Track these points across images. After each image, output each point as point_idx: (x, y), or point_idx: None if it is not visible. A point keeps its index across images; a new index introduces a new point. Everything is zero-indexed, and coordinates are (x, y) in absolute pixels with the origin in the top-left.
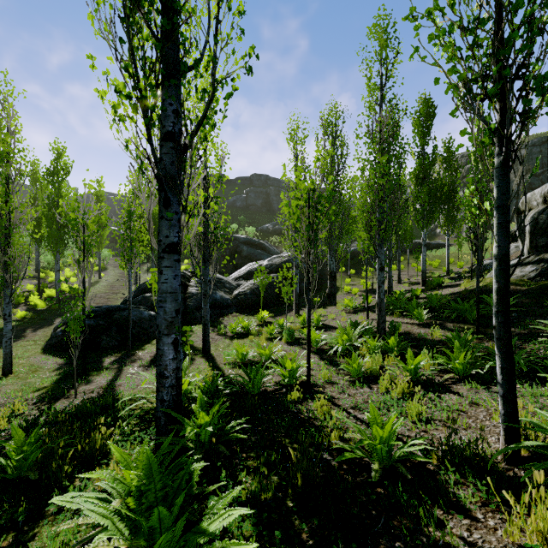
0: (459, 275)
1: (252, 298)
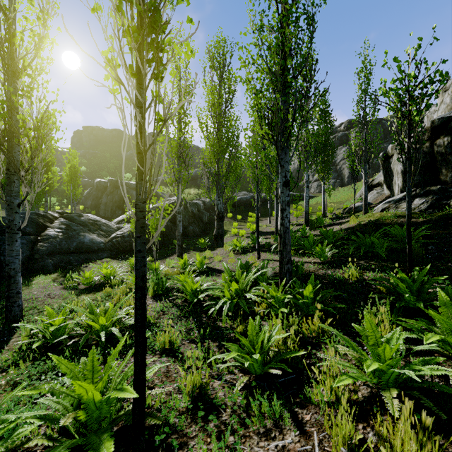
0: (337, 215)
1: (130, 241)
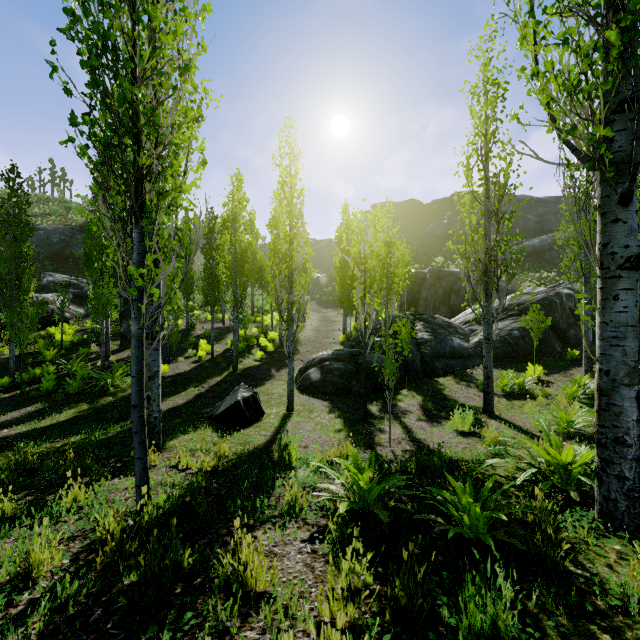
0: None
1: (502, 347)
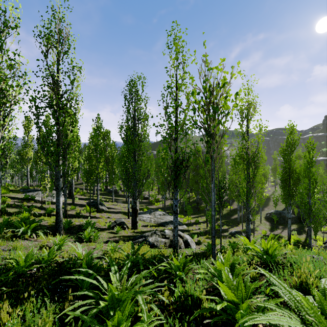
0: None
1: None
